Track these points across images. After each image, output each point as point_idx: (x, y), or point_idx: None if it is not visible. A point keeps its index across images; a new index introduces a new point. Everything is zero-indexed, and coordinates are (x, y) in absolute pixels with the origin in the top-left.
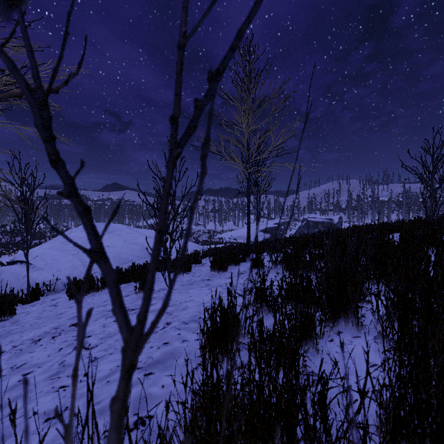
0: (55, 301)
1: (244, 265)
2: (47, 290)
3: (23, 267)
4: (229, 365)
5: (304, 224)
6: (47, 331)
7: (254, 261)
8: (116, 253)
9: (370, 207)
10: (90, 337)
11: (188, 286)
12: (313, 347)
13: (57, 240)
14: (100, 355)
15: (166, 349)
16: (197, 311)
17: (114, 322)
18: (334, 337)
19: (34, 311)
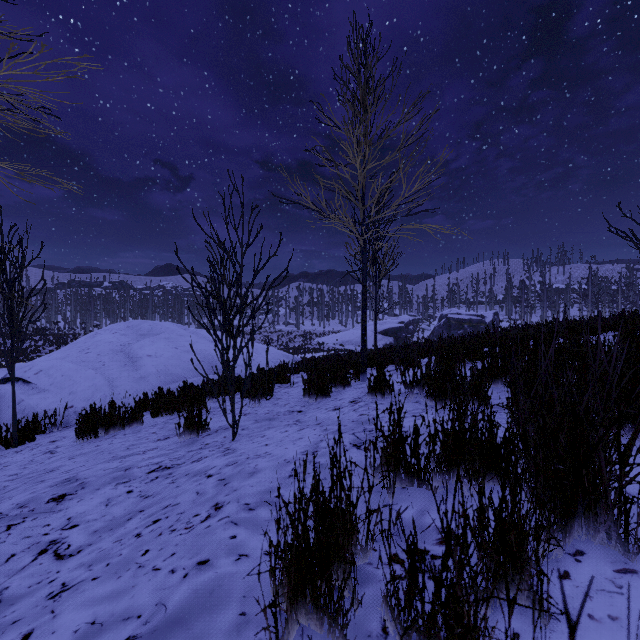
0: (55, 444)
1: (358, 387)
2: (51, 424)
3: (18, 387)
4: (336, 639)
5: (443, 323)
6: (4, 512)
7: (374, 382)
8: (161, 366)
9: (540, 298)
10: (75, 528)
11: (265, 422)
12: (529, 599)
13: (74, 346)
14: (75, 580)
15: (201, 582)
16: (274, 478)
17: (127, 494)
18: (568, 566)
19: (16, 462)
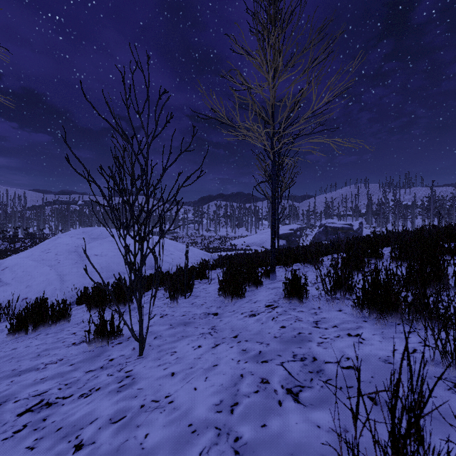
0: None
1: (269, 286)
2: (4, 314)
3: None
4: None
5: (322, 230)
6: None
7: (291, 286)
8: (104, 264)
9: (394, 212)
10: None
11: (180, 328)
12: None
13: (39, 247)
14: None
15: None
16: None
17: None
18: None
19: None
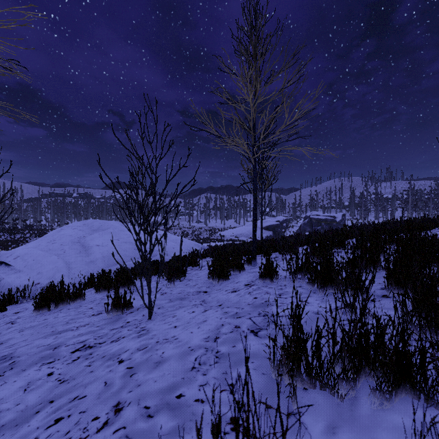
0: (17, 315)
1: (250, 271)
2: (21, 297)
3: (1, 269)
4: None
5: (307, 221)
6: None
7: (265, 269)
8: (106, 253)
9: (374, 204)
10: None
11: (177, 302)
12: None
13: (44, 238)
14: None
15: None
16: (178, 371)
17: (47, 377)
18: None
19: None
